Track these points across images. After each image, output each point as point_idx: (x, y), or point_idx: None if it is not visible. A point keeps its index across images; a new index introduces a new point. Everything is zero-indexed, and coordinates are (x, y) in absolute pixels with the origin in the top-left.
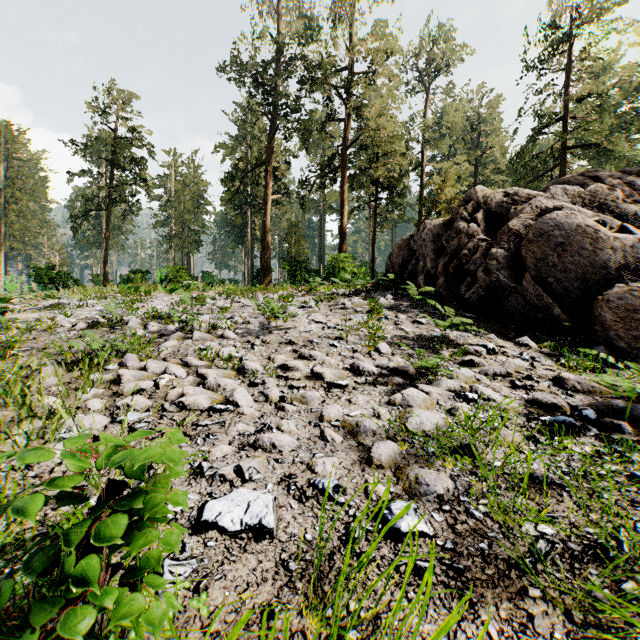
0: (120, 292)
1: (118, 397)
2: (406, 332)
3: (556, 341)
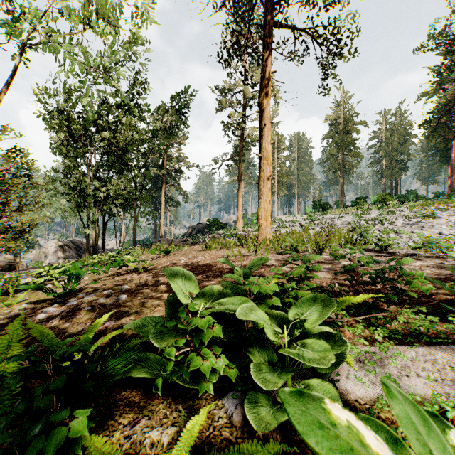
0: (353, 210)
1: None
2: None
3: None
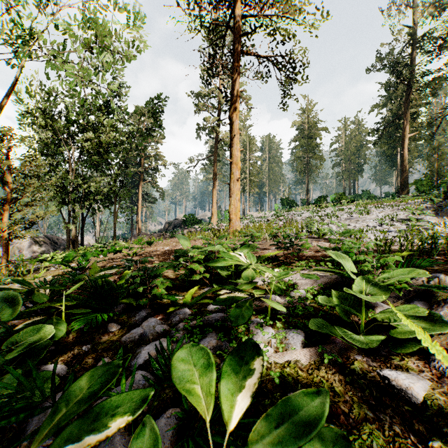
0: (313, 208)
1: None
2: (406, 217)
3: None
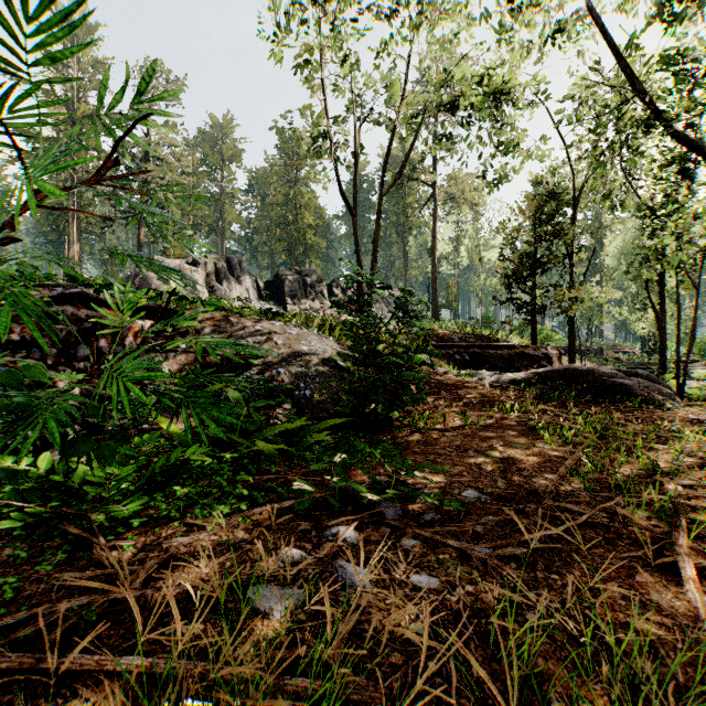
0: None
1: None
2: None
3: None
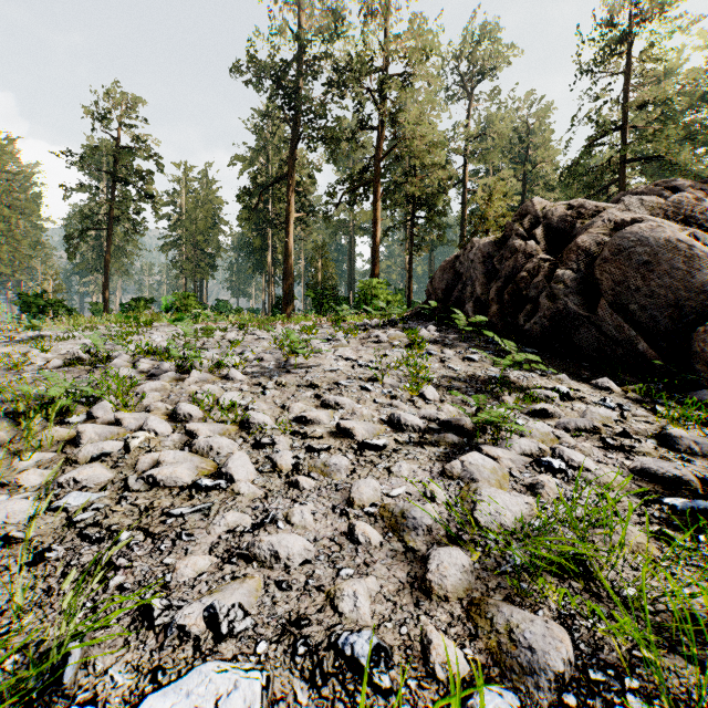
0: (116, 322)
1: (70, 465)
2: (456, 371)
3: (642, 383)
